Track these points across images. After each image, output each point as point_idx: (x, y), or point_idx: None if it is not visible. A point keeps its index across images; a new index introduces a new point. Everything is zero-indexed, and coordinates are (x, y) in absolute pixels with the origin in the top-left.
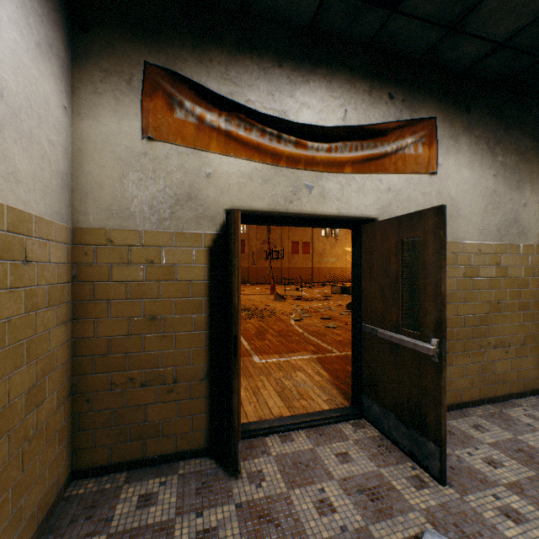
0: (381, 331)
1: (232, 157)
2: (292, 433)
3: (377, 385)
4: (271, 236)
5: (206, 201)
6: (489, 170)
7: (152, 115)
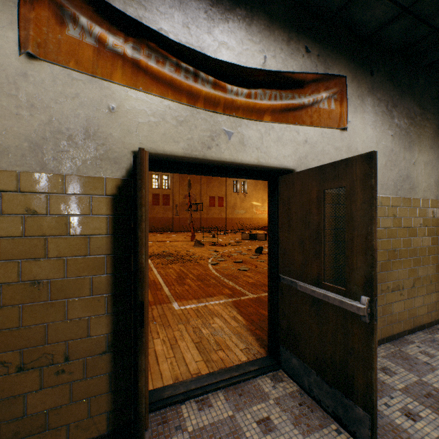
0: (302, 284)
1: (141, 92)
2: (210, 396)
3: (296, 338)
4: (192, 191)
5: (109, 140)
6: (388, 130)
7: (33, 26)
